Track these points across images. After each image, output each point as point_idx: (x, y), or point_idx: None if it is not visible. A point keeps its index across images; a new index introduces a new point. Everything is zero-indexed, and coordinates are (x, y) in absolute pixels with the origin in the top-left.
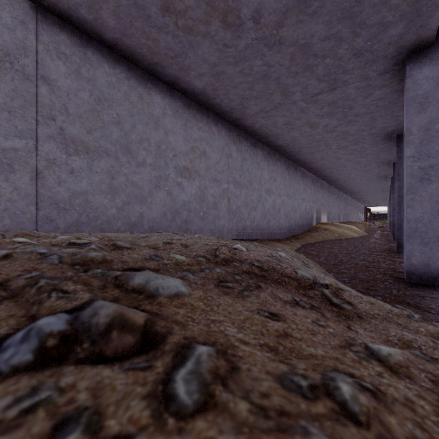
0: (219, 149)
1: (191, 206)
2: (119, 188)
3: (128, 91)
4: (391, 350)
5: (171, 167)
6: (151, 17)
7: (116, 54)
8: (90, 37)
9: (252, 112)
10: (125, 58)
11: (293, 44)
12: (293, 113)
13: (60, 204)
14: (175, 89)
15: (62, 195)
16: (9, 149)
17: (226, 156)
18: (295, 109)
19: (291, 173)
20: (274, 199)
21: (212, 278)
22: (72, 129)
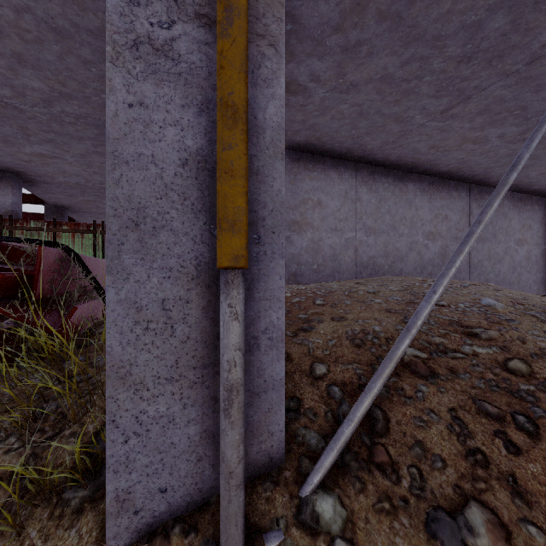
0: (459, 211)
1: (435, 262)
2: (389, 252)
3: (394, 189)
4: None
5: (419, 233)
6: (420, 152)
7: (387, 169)
8: (376, 166)
9: (497, 174)
10: (393, 169)
11: None
12: None
13: (363, 264)
14: (423, 174)
15: (364, 259)
16: (347, 239)
17: (466, 215)
18: None
19: None
20: (528, 249)
21: None
22: (368, 222)
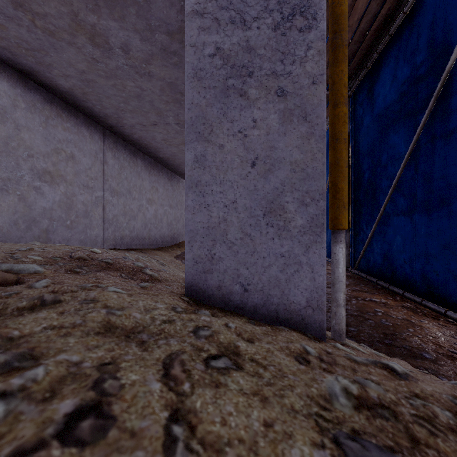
0: (91, 154)
1: (54, 214)
2: None
3: None
4: (149, 284)
5: (25, 168)
6: None
7: None
8: None
9: (129, 123)
10: None
11: (162, 79)
12: (170, 132)
13: None
14: (32, 80)
15: None
16: None
17: (101, 162)
18: (171, 129)
19: (174, 184)
20: (156, 208)
21: (65, 268)
22: None
